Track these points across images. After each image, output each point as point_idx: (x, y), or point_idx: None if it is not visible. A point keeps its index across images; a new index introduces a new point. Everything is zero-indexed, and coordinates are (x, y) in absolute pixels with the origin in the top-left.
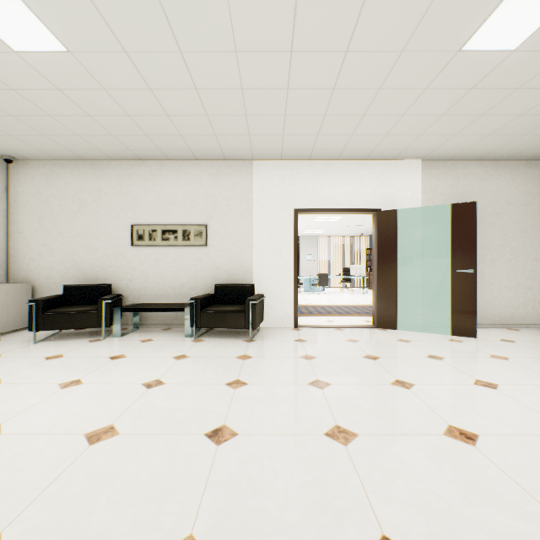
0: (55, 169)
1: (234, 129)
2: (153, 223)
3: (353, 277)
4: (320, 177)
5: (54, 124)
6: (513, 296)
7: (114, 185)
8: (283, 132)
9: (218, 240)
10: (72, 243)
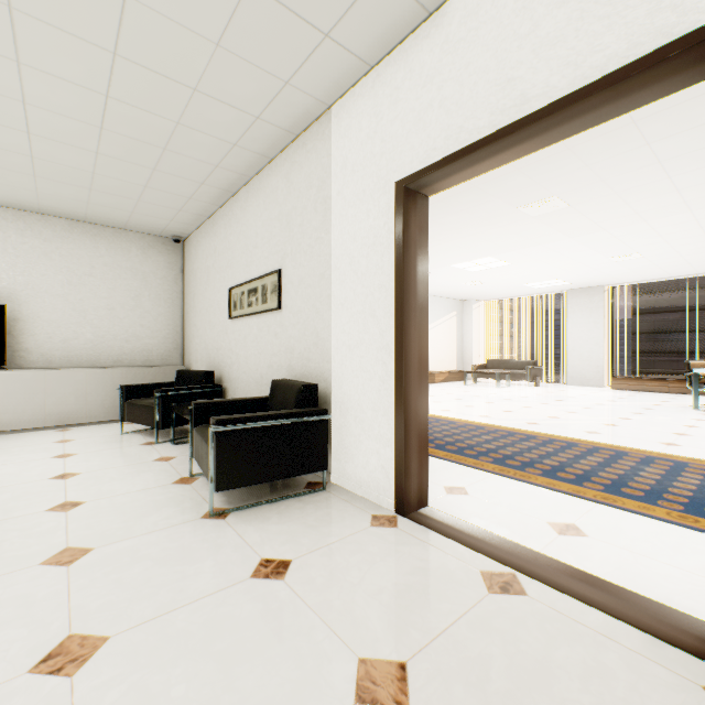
0: (198, 238)
1: (184, 53)
2: (242, 282)
3: None
4: (460, 46)
5: (115, 183)
6: None
7: (222, 239)
8: None
9: (292, 296)
10: (205, 321)
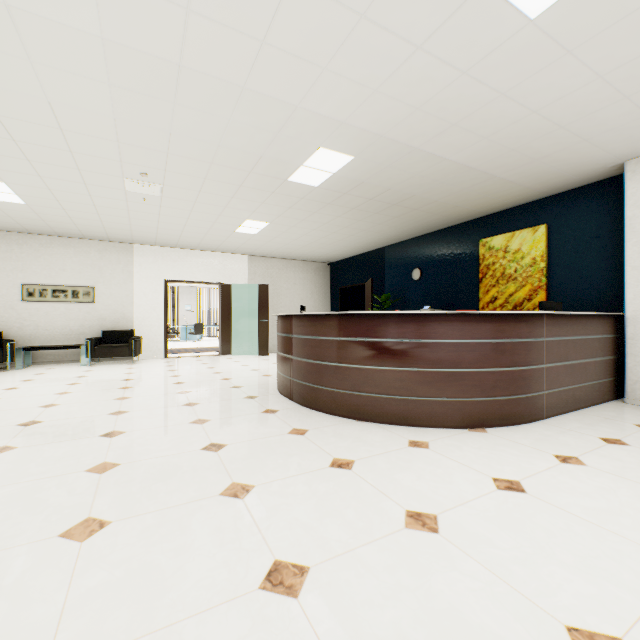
0: None
1: (122, 233)
2: (44, 283)
3: None
4: (183, 260)
5: None
6: None
7: (3, 251)
8: (156, 238)
9: (105, 299)
10: None
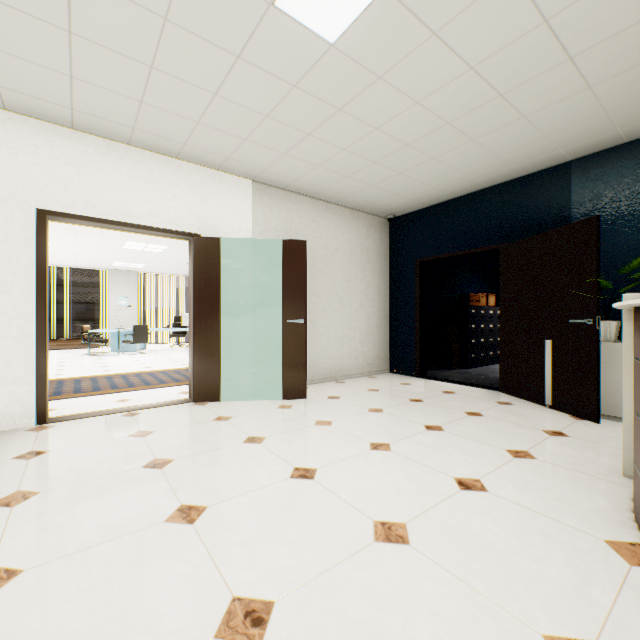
0: None
1: None
2: None
3: (186, 329)
4: (96, 165)
5: None
6: (341, 347)
7: None
8: None
9: None
10: None
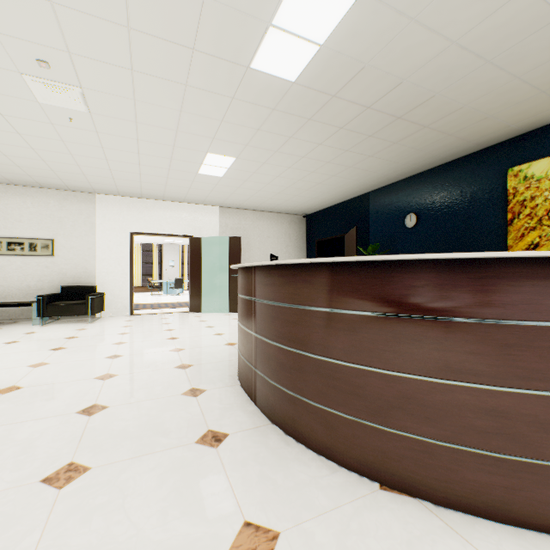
0: None
1: (76, 178)
2: None
3: None
4: (150, 211)
5: None
6: None
7: None
8: (115, 184)
9: (65, 252)
10: None
